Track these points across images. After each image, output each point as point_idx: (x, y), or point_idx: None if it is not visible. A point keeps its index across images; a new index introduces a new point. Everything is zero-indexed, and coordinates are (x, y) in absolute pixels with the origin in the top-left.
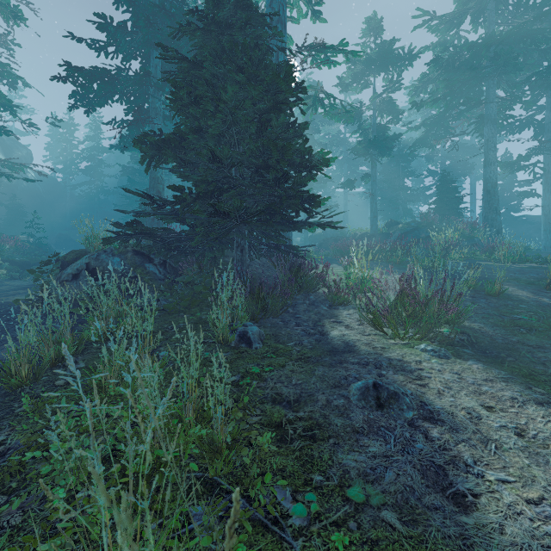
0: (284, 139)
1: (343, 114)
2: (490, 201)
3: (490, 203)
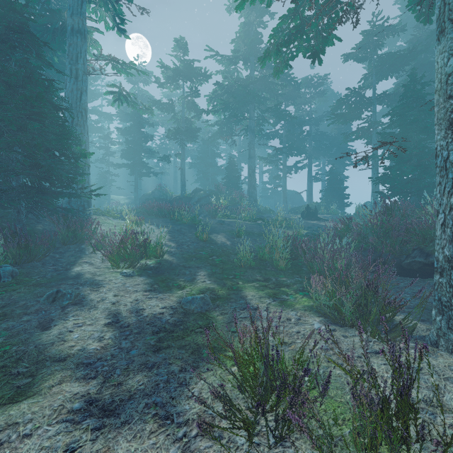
0: (54, 134)
1: (146, 110)
2: (251, 180)
3: (251, 182)
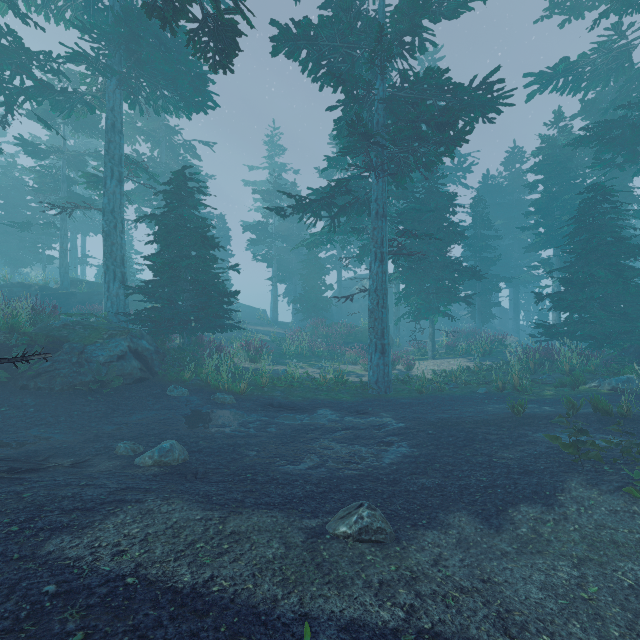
0: None
1: None
2: None
3: None
